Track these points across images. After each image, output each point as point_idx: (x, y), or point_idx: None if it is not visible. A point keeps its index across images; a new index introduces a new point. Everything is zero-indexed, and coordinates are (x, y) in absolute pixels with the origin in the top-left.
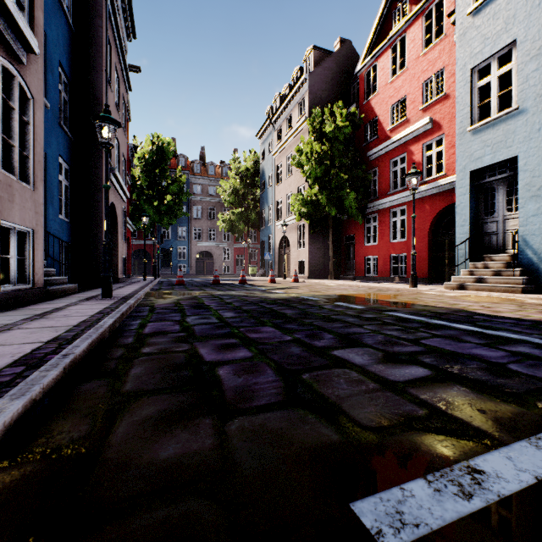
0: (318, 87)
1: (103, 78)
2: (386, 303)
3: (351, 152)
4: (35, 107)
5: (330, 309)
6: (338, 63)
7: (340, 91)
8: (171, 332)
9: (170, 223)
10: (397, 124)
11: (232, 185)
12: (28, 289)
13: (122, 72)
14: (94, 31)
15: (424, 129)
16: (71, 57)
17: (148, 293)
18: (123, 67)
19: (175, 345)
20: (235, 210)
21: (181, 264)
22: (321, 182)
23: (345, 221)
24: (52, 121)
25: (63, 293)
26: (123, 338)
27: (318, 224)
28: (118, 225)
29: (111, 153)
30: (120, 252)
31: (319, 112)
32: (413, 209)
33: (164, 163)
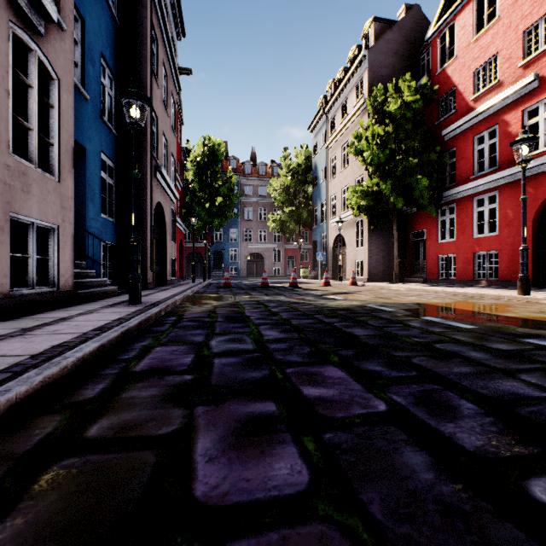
0: (378, 64)
1: (148, 71)
2: (504, 320)
3: (420, 132)
4: (60, 89)
5: (422, 329)
6: (403, 33)
7: (405, 64)
8: (174, 370)
9: (221, 225)
10: (484, 91)
11: (282, 184)
12: (50, 292)
13: (171, 70)
14: (139, 23)
15: (526, 90)
16: (116, 51)
17: (188, 297)
18: (171, 65)
19: (160, 411)
20: (285, 209)
21: (232, 266)
22: (383, 170)
23: (411, 215)
24: (93, 115)
25: (98, 296)
26: (92, 382)
27: (379, 219)
28: (166, 226)
29: (158, 151)
30: (169, 254)
31: (382, 89)
32: (523, 189)
33: (215, 165)
